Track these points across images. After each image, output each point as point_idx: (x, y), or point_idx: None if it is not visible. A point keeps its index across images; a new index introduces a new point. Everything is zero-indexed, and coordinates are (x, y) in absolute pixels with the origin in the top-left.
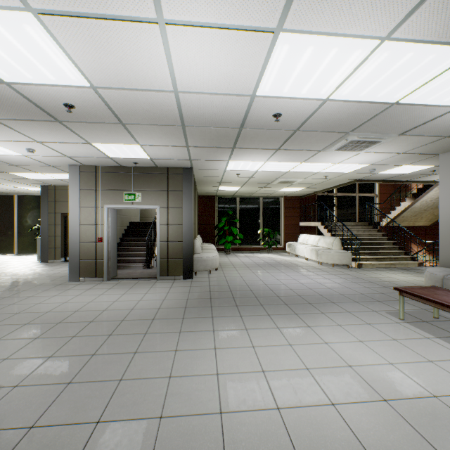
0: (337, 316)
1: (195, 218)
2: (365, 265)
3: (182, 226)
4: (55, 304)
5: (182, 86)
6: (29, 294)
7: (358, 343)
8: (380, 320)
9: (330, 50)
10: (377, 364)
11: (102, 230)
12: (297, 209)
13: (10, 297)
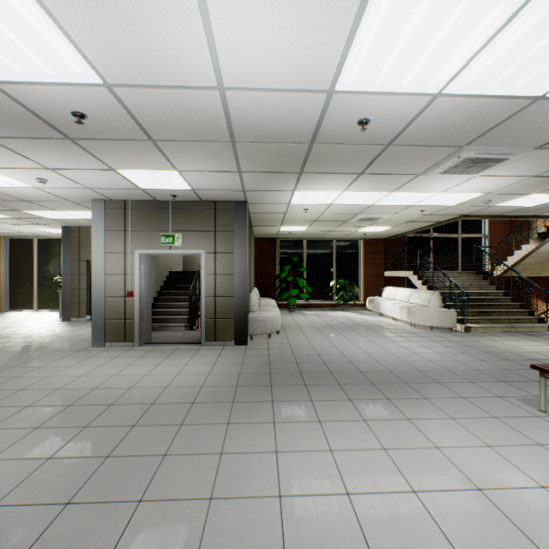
0: (448, 403)
1: (251, 266)
2: (474, 328)
3: (233, 276)
4: (69, 378)
5: (229, 78)
6: (40, 364)
7: (485, 449)
8: (511, 412)
9: (455, 7)
10: (522, 487)
11: (132, 281)
12: (380, 254)
13: (16, 366)
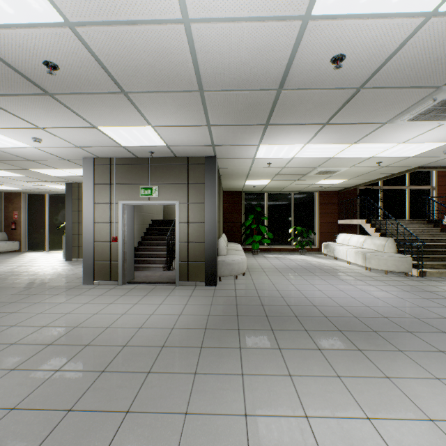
0: (426, 358)
1: (220, 215)
2: (430, 273)
3: (204, 224)
4: (56, 315)
5: (194, 5)
6: (36, 300)
7: None
8: None
9: None
10: None
11: (117, 228)
12: (334, 205)
13: (16, 302)
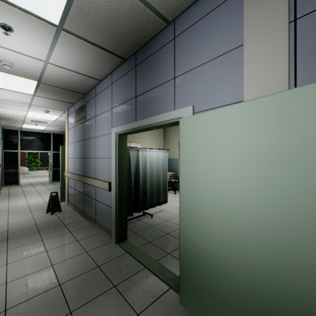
0: None
1: None
2: None
3: None
4: None
5: None
6: None
7: None
8: None
9: None
10: None
11: None
12: None
13: None
